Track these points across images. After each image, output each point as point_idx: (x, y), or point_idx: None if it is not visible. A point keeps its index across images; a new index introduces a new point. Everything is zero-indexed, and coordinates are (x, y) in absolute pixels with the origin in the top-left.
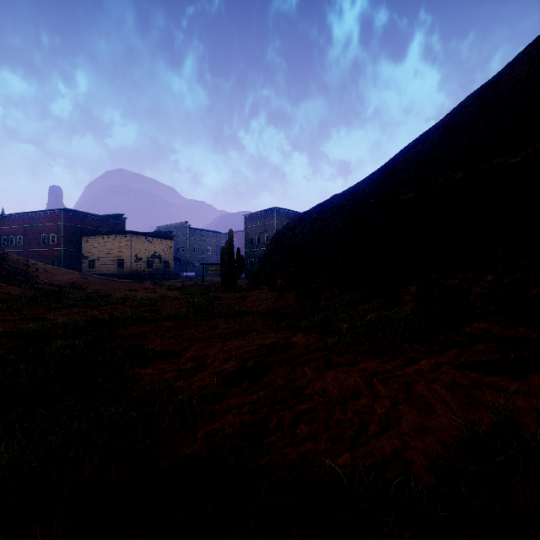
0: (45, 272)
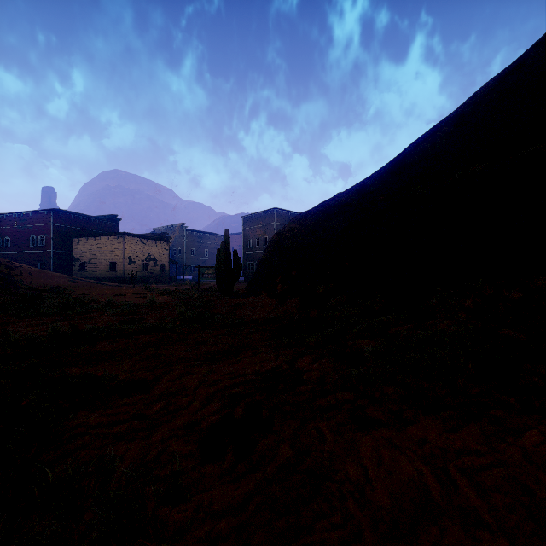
0: (30, 276)
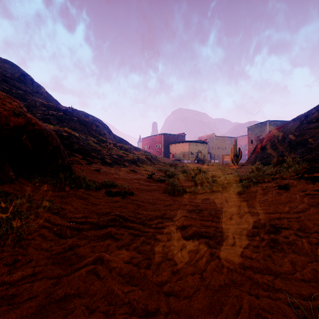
0: (161, 159)
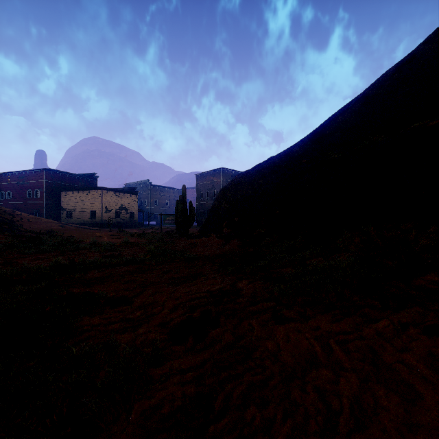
0: (28, 222)
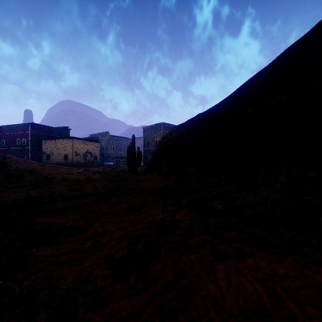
0: (16, 162)
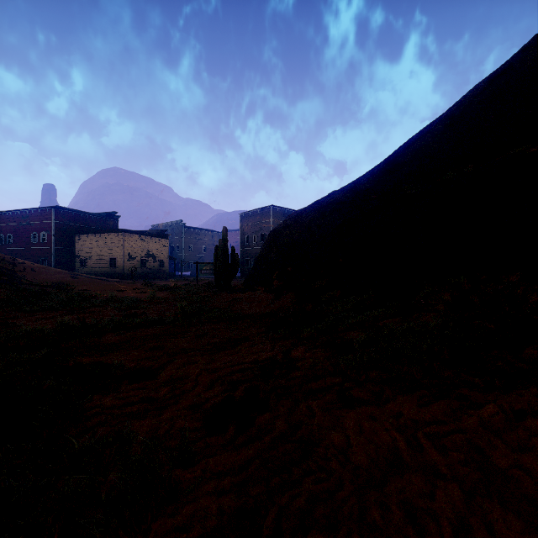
0: (33, 272)
